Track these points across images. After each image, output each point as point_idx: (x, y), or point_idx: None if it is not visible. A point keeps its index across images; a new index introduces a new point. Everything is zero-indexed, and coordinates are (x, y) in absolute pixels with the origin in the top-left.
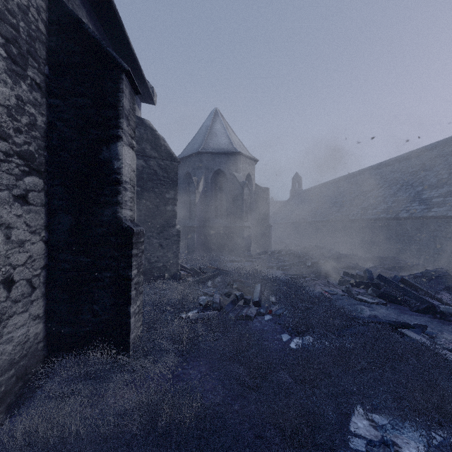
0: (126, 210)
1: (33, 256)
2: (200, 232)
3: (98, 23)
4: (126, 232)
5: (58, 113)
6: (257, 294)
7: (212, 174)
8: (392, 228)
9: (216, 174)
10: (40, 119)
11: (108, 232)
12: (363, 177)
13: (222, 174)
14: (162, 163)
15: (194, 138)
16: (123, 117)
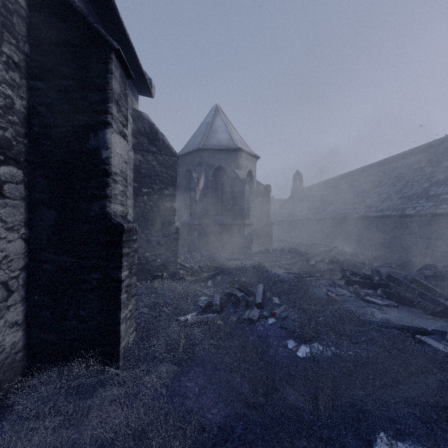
0: (115, 205)
1: (10, 255)
2: (200, 230)
3: (90, 6)
4: (116, 228)
5: (41, 96)
6: (260, 295)
7: (213, 170)
8: (397, 226)
9: (217, 170)
10: (19, 103)
11: (95, 228)
12: (366, 174)
13: (222, 170)
14: (161, 158)
15: (194, 135)
16: (112, 101)
